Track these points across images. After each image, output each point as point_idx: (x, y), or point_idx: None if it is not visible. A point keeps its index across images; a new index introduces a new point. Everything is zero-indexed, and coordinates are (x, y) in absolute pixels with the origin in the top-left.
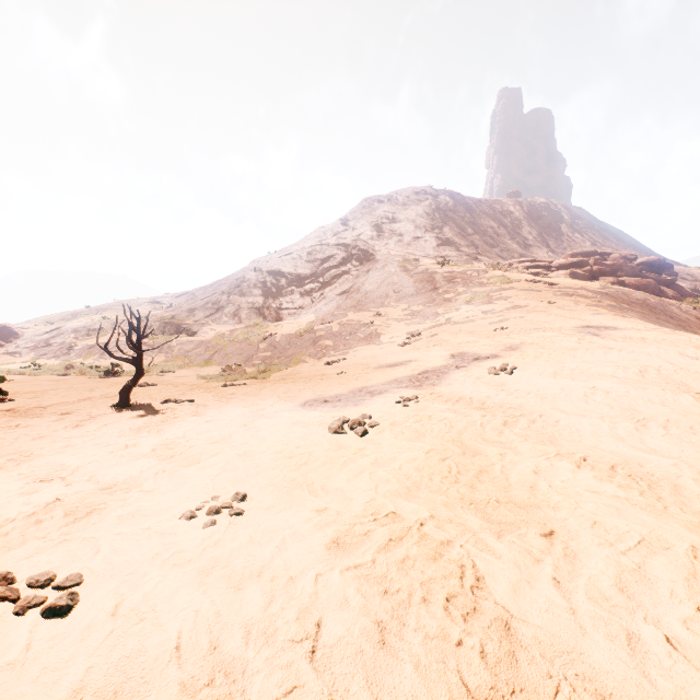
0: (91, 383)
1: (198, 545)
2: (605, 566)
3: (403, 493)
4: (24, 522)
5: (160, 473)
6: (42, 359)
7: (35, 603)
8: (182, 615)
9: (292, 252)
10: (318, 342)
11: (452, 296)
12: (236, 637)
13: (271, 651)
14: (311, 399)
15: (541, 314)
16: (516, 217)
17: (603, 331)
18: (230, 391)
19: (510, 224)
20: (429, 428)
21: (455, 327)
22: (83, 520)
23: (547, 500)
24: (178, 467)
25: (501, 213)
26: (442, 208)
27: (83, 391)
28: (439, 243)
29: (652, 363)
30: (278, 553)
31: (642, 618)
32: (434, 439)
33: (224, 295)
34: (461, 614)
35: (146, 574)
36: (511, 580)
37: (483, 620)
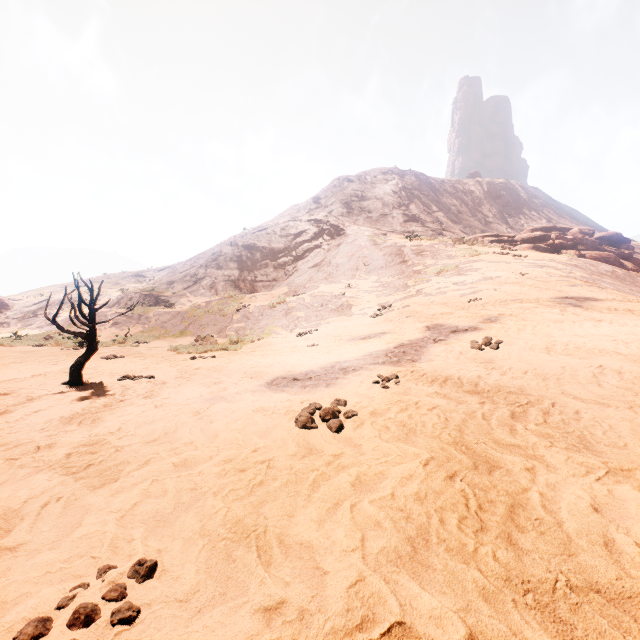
0: (60, 355)
1: None
2: None
3: (405, 556)
4: None
5: (51, 503)
6: (27, 329)
7: None
8: None
9: (267, 227)
10: (290, 314)
11: (421, 269)
12: None
13: None
14: (279, 377)
15: (515, 285)
16: (477, 196)
17: (584, 303)
18: (196, 364)
19: (471, 203)
20: (419, 420)
21: (427, 298)
22: None
23: None
24: (84, 490)
25: (463, 192)
26: (408, 187)
27: (46, 364)
28: (405, 219)
29: None
30: None
31: None
32: (430, 439)
33: (202, 269)
34: None
35: None
36: None
37: None
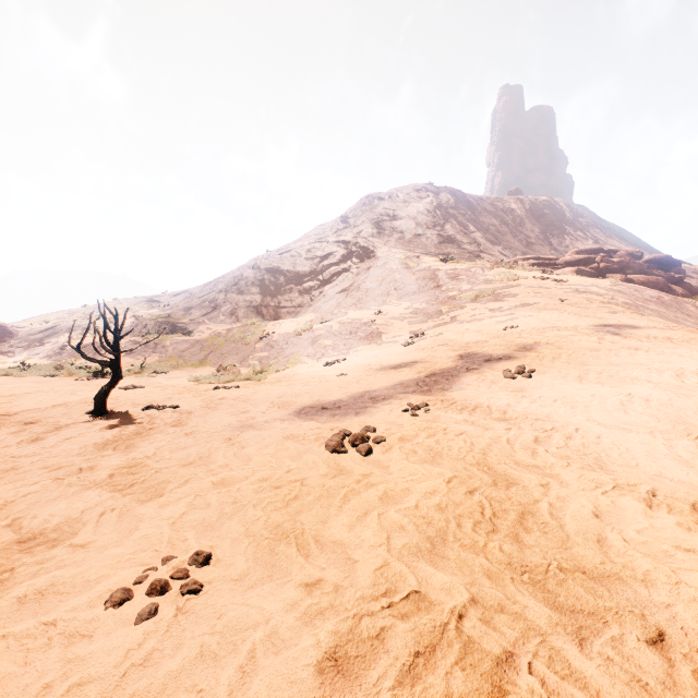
0: (75, 385)
1: (117, 663)
2: None
3: (424, 550)
4: None
5: (107, 513)
6: (34, 359)
7: None
8: None
9: (291, 249)
10: (317, 342)
11: (456, 294)
12: None
13: None
14: (307, 406)
15: (553, 312)
16: (518, 214)
17: (623, 330)
18: (221, 394)
19: (512, 222)
20: (445, 445)
21: (461, 326)
22: None
23: (629, 566)
24: (134, 503)
25: (503, 211)
26: (443, 205)
27: (63, 394)
28: (440, 240)
29: (688, 366)
30: (240, 683)
31: None
32: (454, 461)
33: (221, 294)
34: None
35: None
36: None
37: None
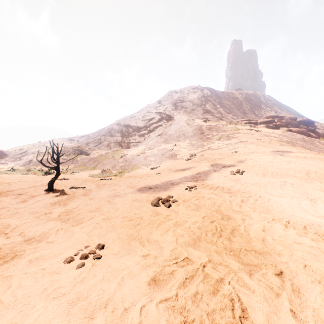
0: (37, 178)
1: (71, 282)
2: (322, 300)
3: (191, 244)
4: None
5: (59, 230)
6: (17, 166)
7: None
8: None
9: (135, 116)
10: (147, 158)
11: (210, 137)
12: None
13: None
14: (142, 187)
15: (254, 145)
16: (240, 100)
17: (285, 153)
18: (103, 182)
19: (237, 103)
20: (203, 203)
21: (212, 151)
22: (9, 262)
23: (273, 249)
24: (70, 226)
25: (232, 98)
26: (205, 95)
27: (32, 182)
28: (204, 112)
29: (312, 169)
30: (118, 288)
31: None
32: (206, 209)
33: (103, 136)
34: None
35: (34, 306)
36: (264, 311)
37: None
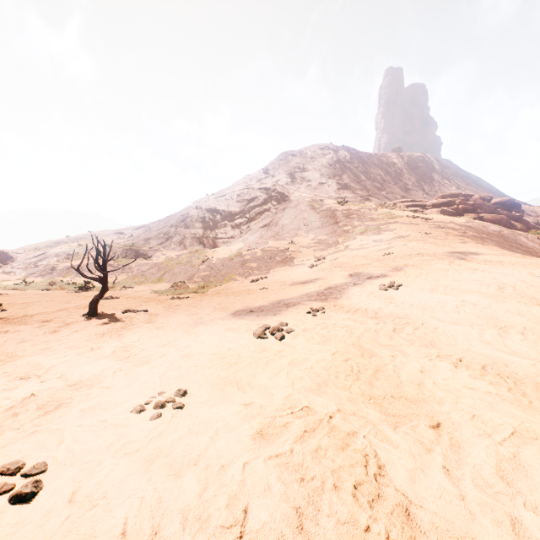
0: (68, 296)
1: (145, 435)
2: (486, 455)
3: (314, 389)
4: (3, 414)
5: (117, 371)
6: (31, 277)
7: (4, 490)
8: (128, 502)
9: (225, 194)
10: (246, 264)
11: (349, 229)
12: (175, 522)
13: (204, 537)
14: (239, 310)
15: (420, 242)
16: (399, 167)
17: (468, 256)
18: (176, 302)
19: (394, 173)
20: (334, 333)
21: (352, 253)
22: (52, 412)
23: (432, 395)
24: (133, 366)
25: (387, 164)
26: (341, 160)
27: (61, 302)
28: (339, 187)
29: (508, 281)
30: (212, 443)
31: (522, 504)
32: (338, 343)
33: (173, 228)
34: (367, 500)
35: (100, 463)
36: (408, 468)
37: (387, 506)
